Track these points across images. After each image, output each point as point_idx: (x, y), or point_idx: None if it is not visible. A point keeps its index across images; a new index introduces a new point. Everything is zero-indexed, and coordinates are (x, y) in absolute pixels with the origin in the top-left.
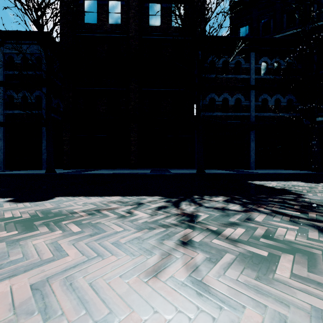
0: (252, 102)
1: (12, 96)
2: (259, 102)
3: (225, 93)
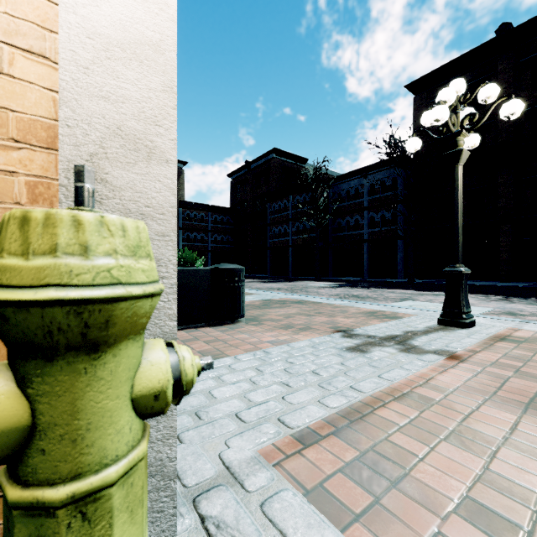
0: None
1: (373, 216)
2: None
3: None
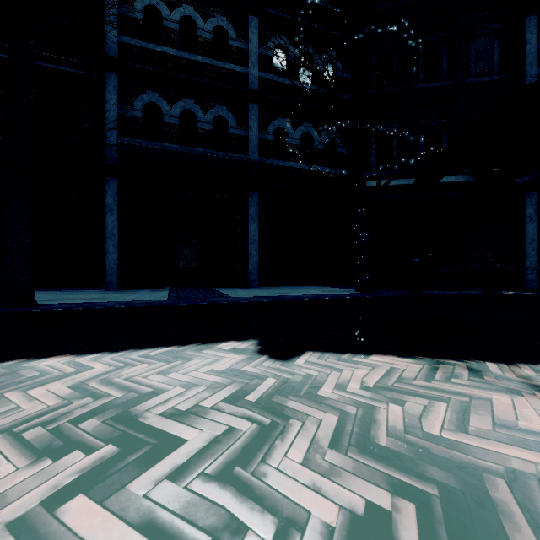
0: (253, 130)
1: None
2: (268, 135)
3: (189, 98)
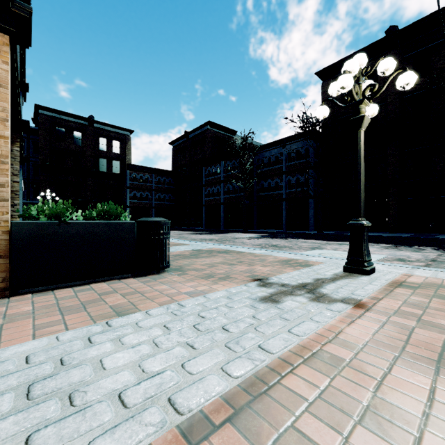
0: None
1: (290, 179)
2: None
3: None
